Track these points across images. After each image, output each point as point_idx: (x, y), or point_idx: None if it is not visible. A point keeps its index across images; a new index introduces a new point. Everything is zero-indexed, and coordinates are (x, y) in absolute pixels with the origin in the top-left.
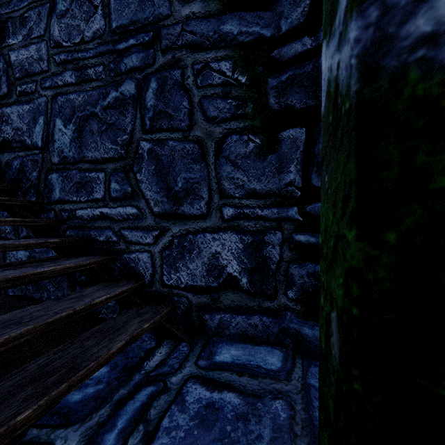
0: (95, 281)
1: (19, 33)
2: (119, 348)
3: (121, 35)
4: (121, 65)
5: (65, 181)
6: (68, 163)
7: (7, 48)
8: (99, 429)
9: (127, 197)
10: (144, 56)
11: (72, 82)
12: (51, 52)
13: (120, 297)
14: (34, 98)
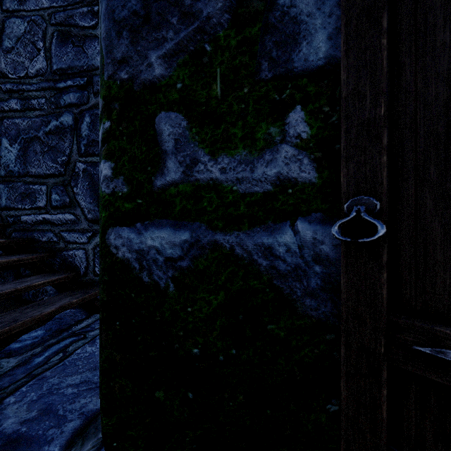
0: (37, 273)
1: None
2: (51, 312)
3: (61, 76)
4: (61, 100)
5: (11, 191)
6: (14, 176)
7: None
8: (32, 357)
9: (66, 206)
10: (80, 96)
11: (17, 109)
12: None
13: (57, 282)
14: None
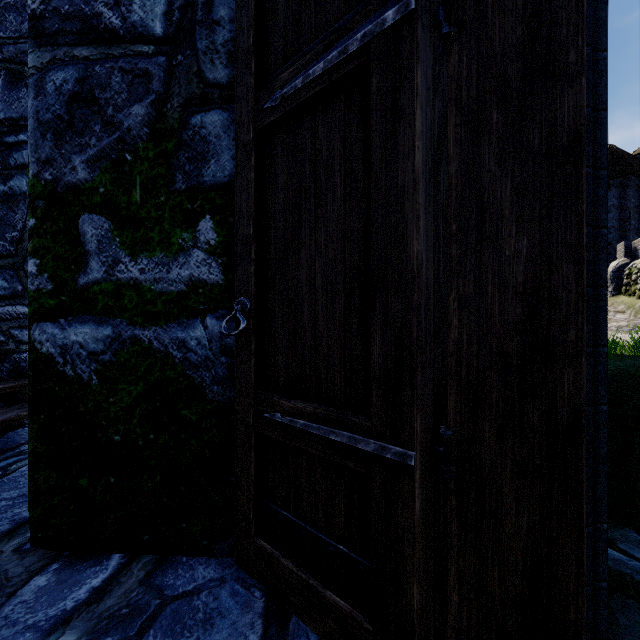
0: None
1: None
2: None
3: (10, 128)
4: (10, 158)
5: None
6: None
7: None
8: None
9: (17, 295)
10: None
11: None
12: None
13: (2, 393)
14: None
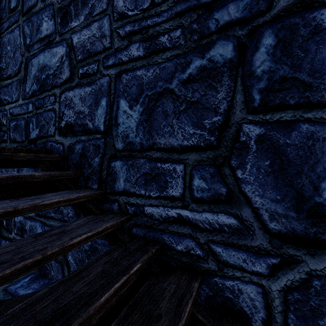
0: None
1: (81, 14)
2: None
3: None
4: (209, 22)
5: (131, 170)
6: (134, 150)
7: (70, 31)
8: None
9: (219, 200)
10: (249, 2)
11: (139, 55)
12: (114, 26)
13: None
14: (96, 79)
